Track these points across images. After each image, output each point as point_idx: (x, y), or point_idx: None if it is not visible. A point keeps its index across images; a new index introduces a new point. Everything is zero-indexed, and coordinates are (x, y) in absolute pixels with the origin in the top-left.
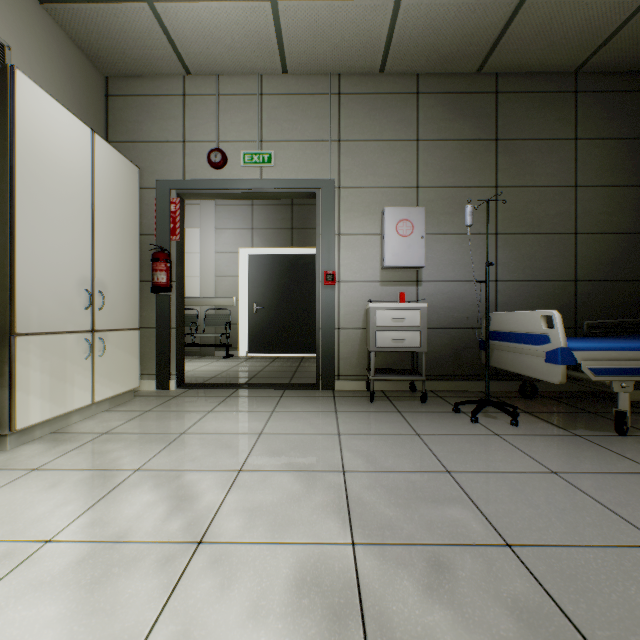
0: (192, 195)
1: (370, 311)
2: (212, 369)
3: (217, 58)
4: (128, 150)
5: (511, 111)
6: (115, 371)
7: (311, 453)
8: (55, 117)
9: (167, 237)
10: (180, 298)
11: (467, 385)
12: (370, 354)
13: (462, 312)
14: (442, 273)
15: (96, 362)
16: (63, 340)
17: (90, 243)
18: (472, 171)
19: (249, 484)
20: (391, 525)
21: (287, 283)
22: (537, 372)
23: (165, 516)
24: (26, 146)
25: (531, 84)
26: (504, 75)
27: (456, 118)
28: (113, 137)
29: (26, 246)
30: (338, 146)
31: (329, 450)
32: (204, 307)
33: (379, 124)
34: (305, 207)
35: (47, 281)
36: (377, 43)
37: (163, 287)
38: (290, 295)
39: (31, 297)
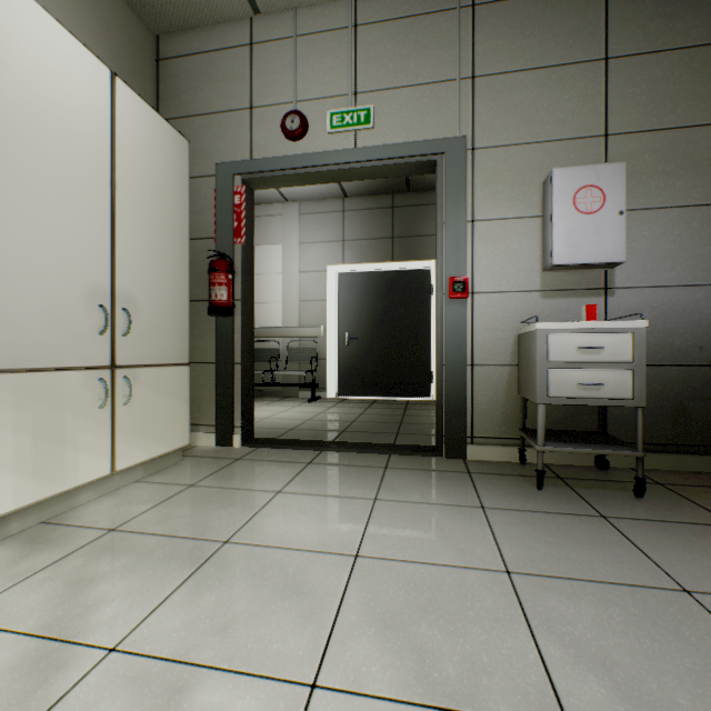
0: (262, 181)
1: (537, 336)
2: (292, 416)
3: None
4: (182, 128)
5: None
6: (150, 424)
7: (466, 635)
8: (43, 36)
9: (229, 240)
10: (247, 323)
11: (700, 462)
12: (525, 406)
13: (690, 338)
14: (651, 274)
15: (118, 412)
16: (58, 381)
17: (108, 237)
18: (709, 97)
19: None
20: None
21: (386, 307)
22: None
23: None
24: None
25: None
26: None
27: (678, 12)
28: (165, 113)
29: None
30: (471, 86)
31: (504, 628)
32: (286, 338)
33: (539, 42)
34: (409, 209)
35: (28, 288)
36: None
37: (222, 307)
38: (390, 322)
39: None
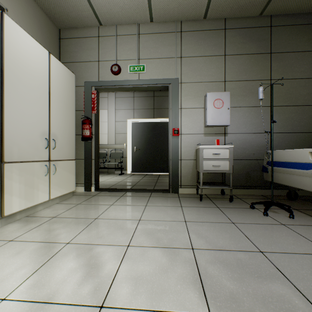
0: (103, 89)
1: (200, 150)
2: (113, 180)
3: (115, 15)
4: (70, 66)
5: (279, 36)
6: (62, 182)
7: (170, 234)
8: (27, 43)
9: (90, 111)
10: (96, 143)
11: (253, 191)
12: (198, 174)
13: (250, 150)
14: (239, 129)
15: (51, 177)
16: (32, 165)
17: (48, 113)
18: (256, 71)
19: (134, 257)
20: (234, 298)
21: (151, 136)
22: (306, 186)
23: (80, 281)
24: (10, 57)
25: (291, 20)
26: (275, 16)
27: (247, 42)
28: (63, 60)
29: (10, 113)
30: (180, 60)
31: (181, 232)
32: (110, 149)
33: (203, 47)
34: (160, 97)
35: (23, 133)
36: (203, 0)
37: (88, 137)
38: (153, 143)
39: (13, 141)
